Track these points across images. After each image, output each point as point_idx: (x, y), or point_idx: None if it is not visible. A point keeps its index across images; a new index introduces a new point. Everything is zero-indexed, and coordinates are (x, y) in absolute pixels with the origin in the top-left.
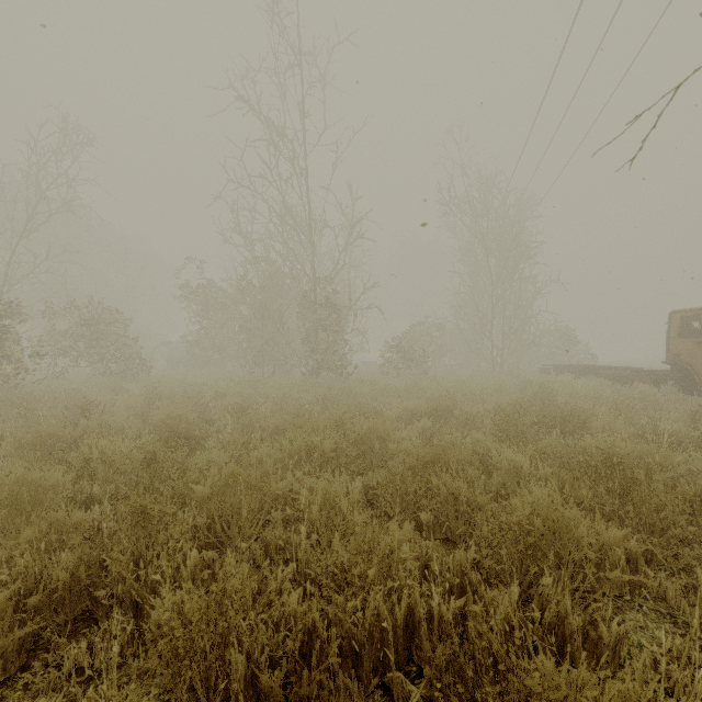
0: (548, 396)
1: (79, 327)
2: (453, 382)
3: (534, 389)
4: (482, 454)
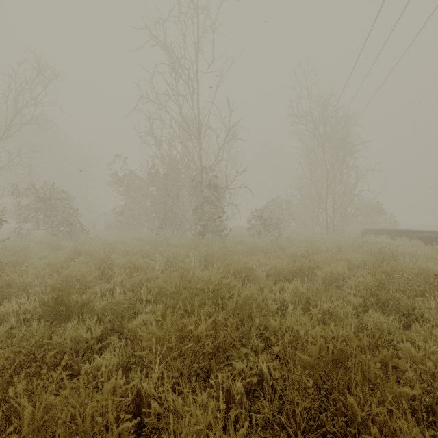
0: (389, 256)
1: (37, 202)
2: (303, 242)
3: (369, 249)
4: (370, 330)
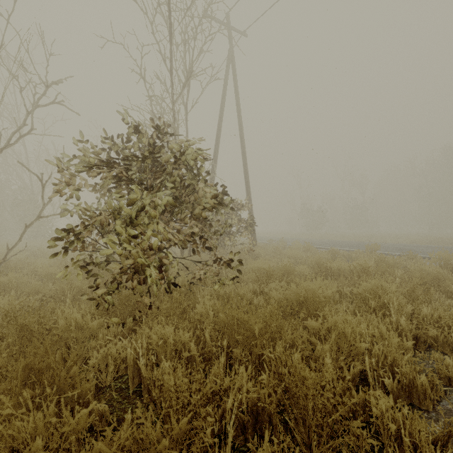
0: None
1: None
2: None
3: None
4: None
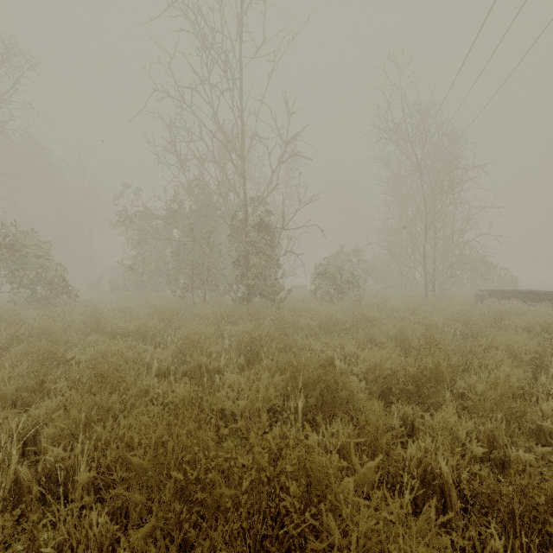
0: None
1: None
2: (402, 311)
3: (512, 323)
4: None
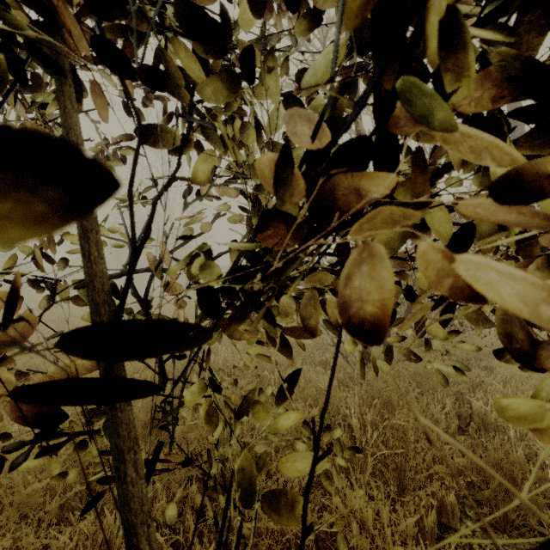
0: None
1: None
2: None
3: None
4: None
